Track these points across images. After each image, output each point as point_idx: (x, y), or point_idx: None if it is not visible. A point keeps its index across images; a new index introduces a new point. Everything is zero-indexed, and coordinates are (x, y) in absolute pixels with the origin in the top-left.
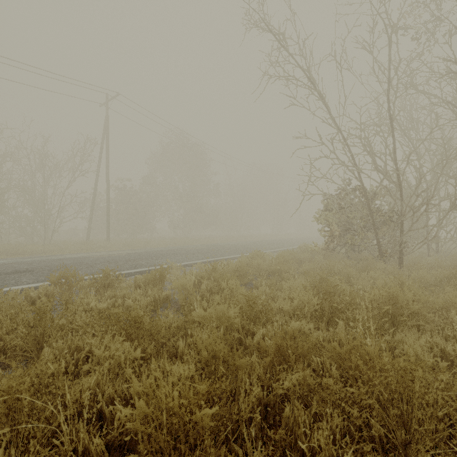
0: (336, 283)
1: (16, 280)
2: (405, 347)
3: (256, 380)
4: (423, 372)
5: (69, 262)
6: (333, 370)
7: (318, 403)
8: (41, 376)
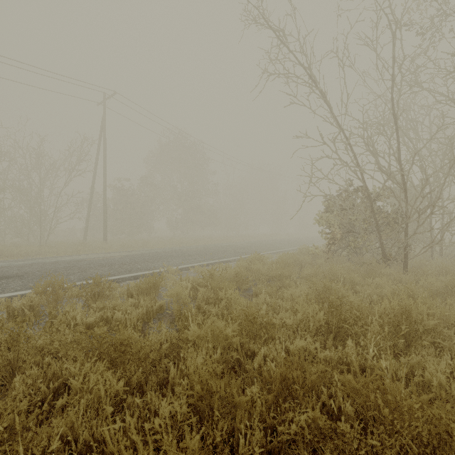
0: (341, 292)
1: (2, 287)
2: (426, 374)
3: (258, 423)
4: (453, 411)
5: (62, 266)
6: (346, 407)
7: (331, 452)
8: (4, 417)
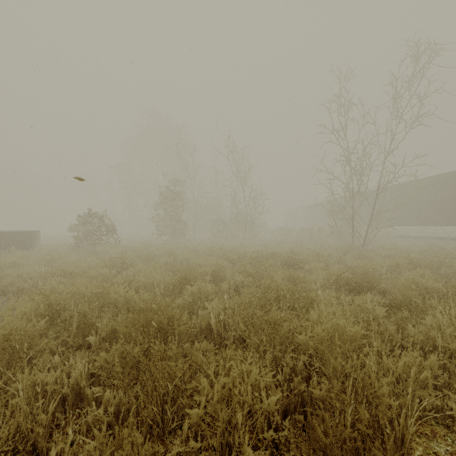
0: None
1: None
2: None
3: None
4: None
5: None
6: None
7: None
8: None
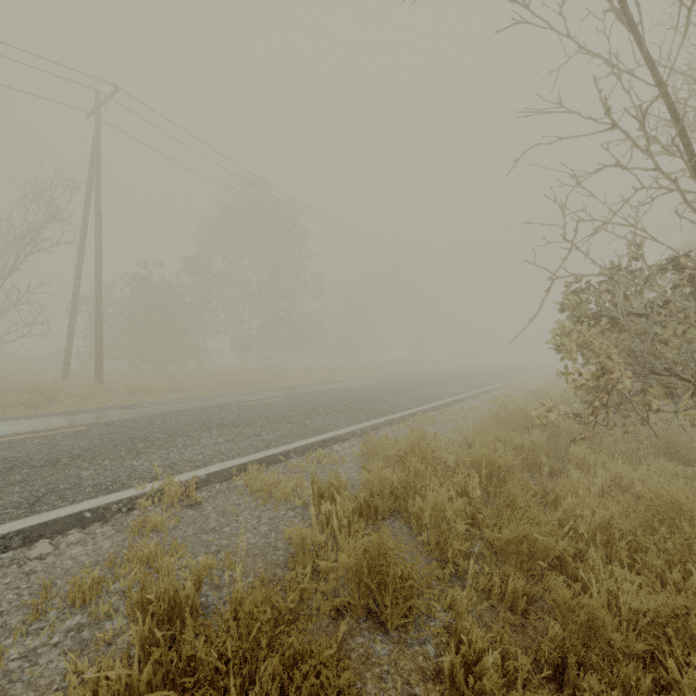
0: None
1: None
2: None
3: None
4: None
5: None
6: None
7: None
8: None
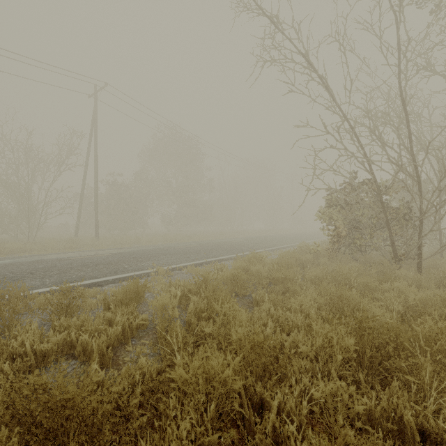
0: (362, 303)
1: None
2: None
3: None
4: None
5: (41, 266)
6: None
7: None
8: None
